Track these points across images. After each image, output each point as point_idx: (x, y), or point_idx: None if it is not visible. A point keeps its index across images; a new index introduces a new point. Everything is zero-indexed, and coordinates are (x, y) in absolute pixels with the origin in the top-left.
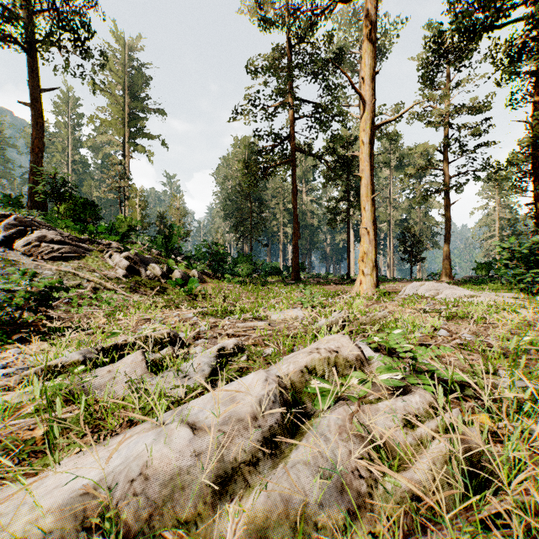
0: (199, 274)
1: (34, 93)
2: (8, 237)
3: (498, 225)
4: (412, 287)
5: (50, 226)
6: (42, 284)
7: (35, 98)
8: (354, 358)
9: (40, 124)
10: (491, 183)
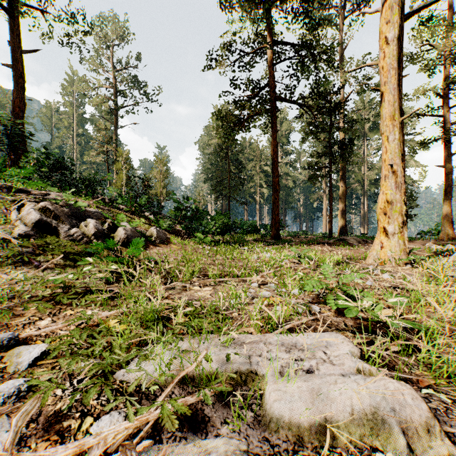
0: (160, 232)
1: (15, 53)
2: None
3: None
4: None
5: None
6: None
7: (16, 59)
8: None
9: (20, 84)
10: None
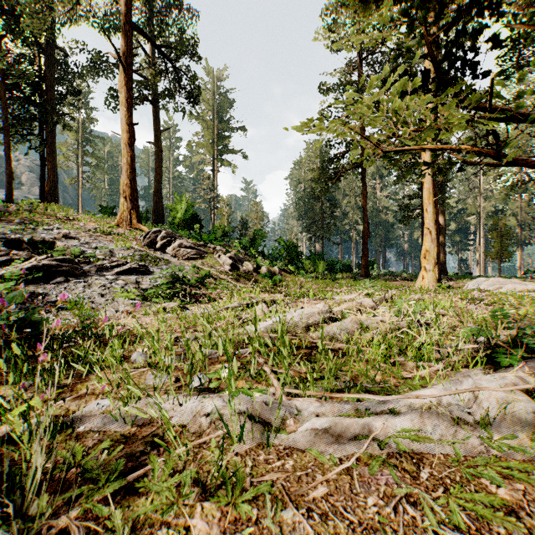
0: (279, 270)
1: (156, 134)
2: (162, 245)
3: None
4: (475, 282)
5: (180, 236)
6: (203, 273)
7: (157, 138)
8: (370, 307)
9: (159, 157)
10: None
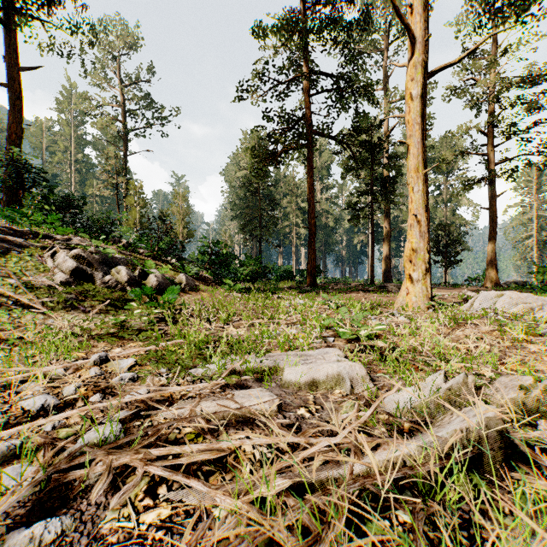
0: (189, 279)
1: (11, 70)
2: None
3: (536, 224)
4: (484, 299)
5: None
6: None
7: (12, 77)
8: None
9: (17, 106)
10: (527, 177)
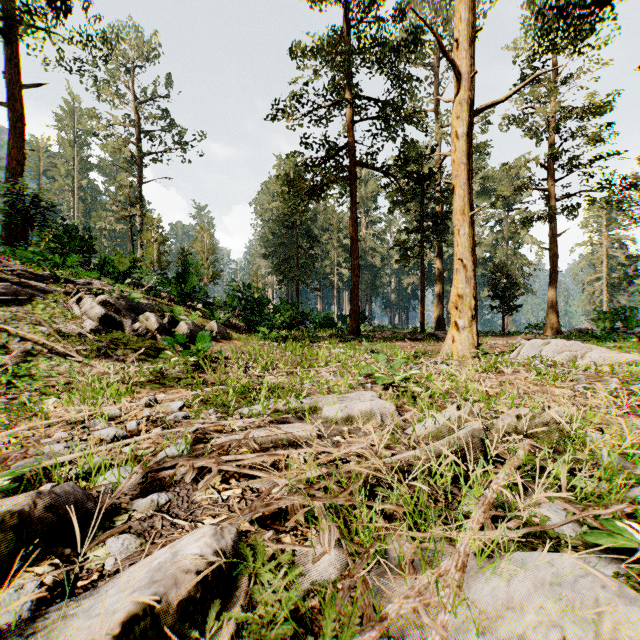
0: (220, 327)
1: (11, 88)
2: None
3: (606, 264)
4: (530, 347)
5: None
6: None
7: (12, 95)
8: None
9: (18, 129)
10: (597, 212)
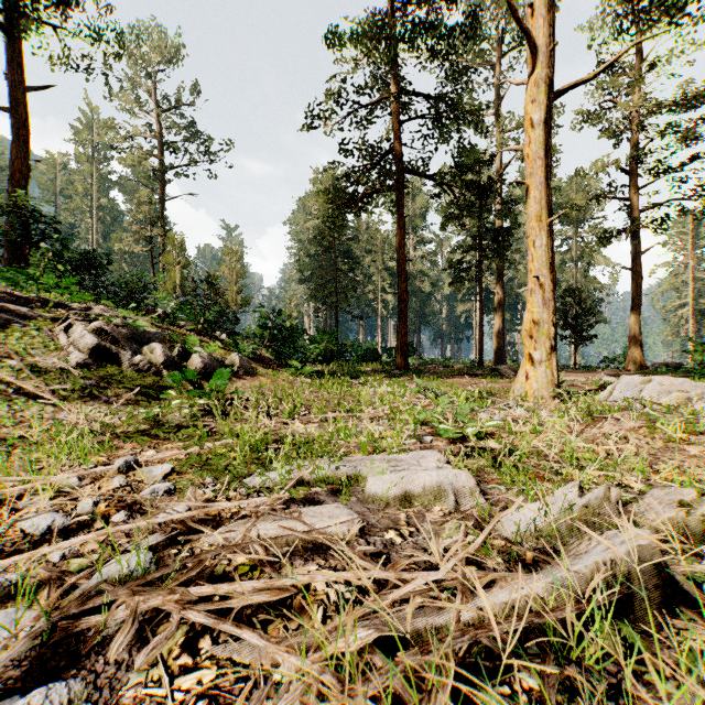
0: (243, 360)
1: (15, 91)
2: None
3: (692, 288)
4: (626, 386)
5: None
6: None
7: (16, 99)
8: None
9: (22, 137)
10: (681, 228)
